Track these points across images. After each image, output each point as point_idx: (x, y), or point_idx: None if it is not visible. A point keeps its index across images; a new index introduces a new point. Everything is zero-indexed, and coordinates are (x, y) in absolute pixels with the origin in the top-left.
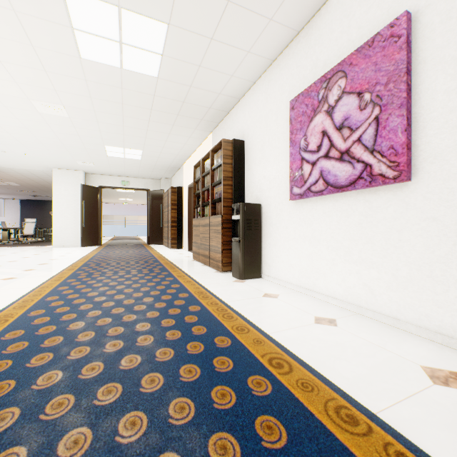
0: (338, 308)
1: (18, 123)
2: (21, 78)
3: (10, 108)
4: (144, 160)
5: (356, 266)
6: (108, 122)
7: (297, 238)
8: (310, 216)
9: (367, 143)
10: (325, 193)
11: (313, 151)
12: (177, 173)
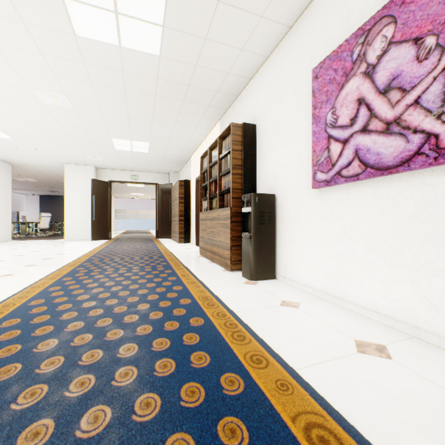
0: (382, 327)
1: (25, 115)
2: (19, 63)
3: (14, 99)
4: (152, 153)
5: (410, 273)
6: (113, 112)
7: (321, 234)
8: (339, 207)
9: (430, 105)
10: (362, 178)
11: (344, 126)
12: (185, 167)
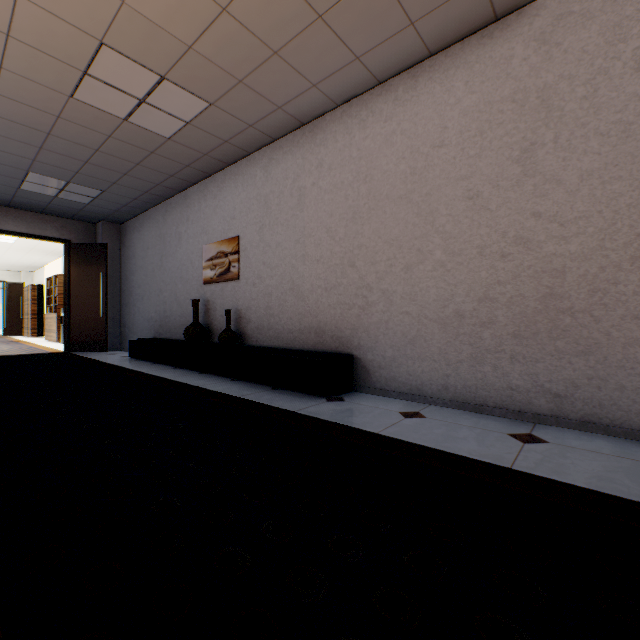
0: None
1: None
2: None
3: None
4: (1, 261)
5: None
6: None
7: None
8: None
9: None
10: None
11: None
12: (40, 270)
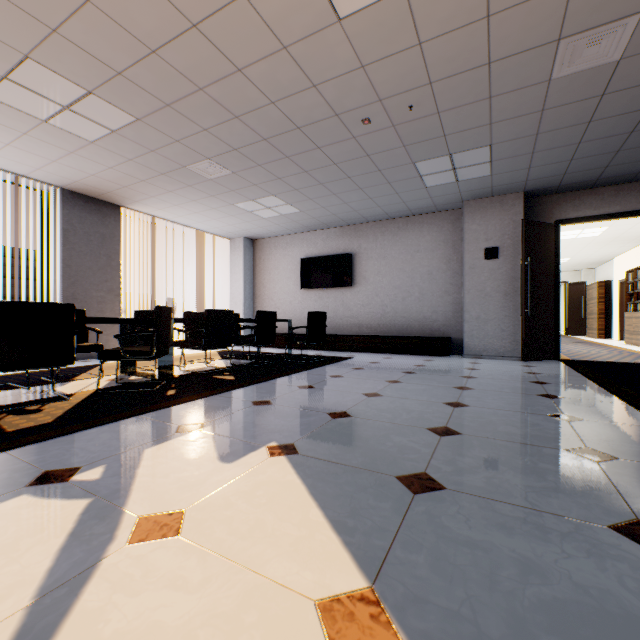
0: None
1: None
2: None
3: None
4: (568, 262)
5: None
6: None
7: None
8: None
9: None
10: None
11: None
12: (603, 266)
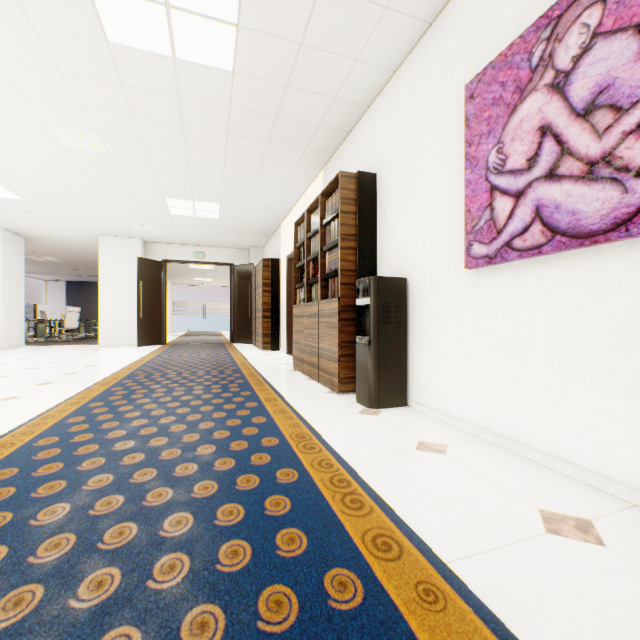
0: (581, 487)
1: (40, 165)
2: (27, 87)
3: (22, 141)
4: (223, 219)
5: (628, 402)
6: (166, 158)
7: (479, 338)
8: (508, 298)
9: None
10: (547, 251)
11: (517, 171)
12: (272, 239)
